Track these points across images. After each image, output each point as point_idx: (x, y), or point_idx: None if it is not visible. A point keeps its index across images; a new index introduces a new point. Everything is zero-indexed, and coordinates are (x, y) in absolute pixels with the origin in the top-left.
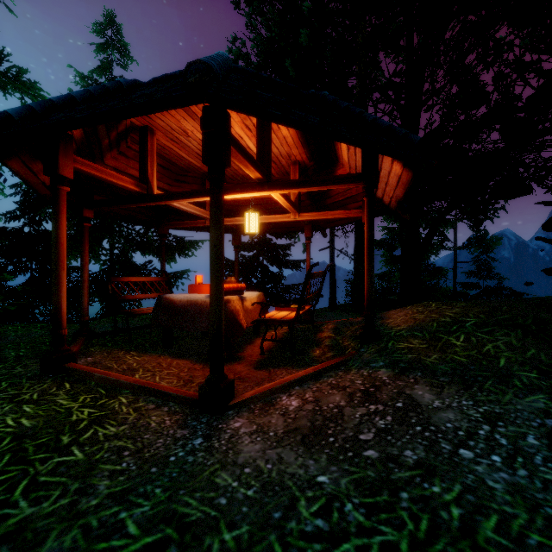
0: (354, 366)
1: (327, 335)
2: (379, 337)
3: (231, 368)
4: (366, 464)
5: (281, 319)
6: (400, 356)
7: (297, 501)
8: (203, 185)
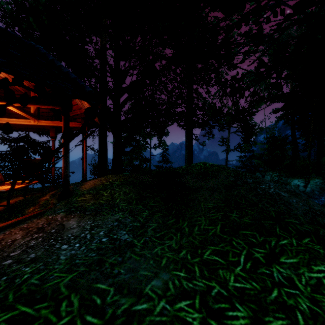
0: (47, 214)
1: (45, 198)
2: (70, 196)
3: None
4: None
5: None
6: (75, 205)
7: None
8: None
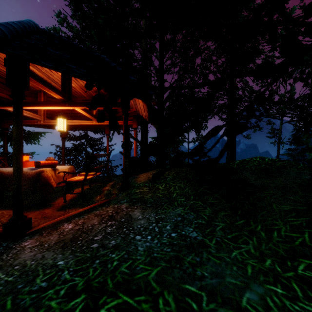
0: (112, 204)
1: (107, 188)
2: (129, 187)
3: (42, 212)
4: (89, 251)
5: (76, 181)
6: (135, 196)
7: (38, 276)
8: (36, 98)
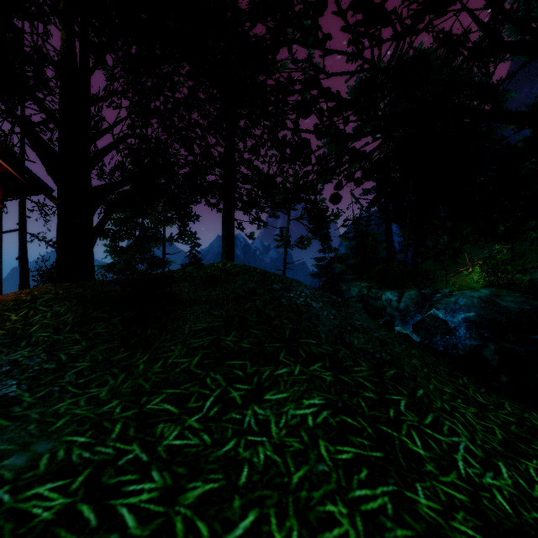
0: None
1: None
2: None
3: None
4: None
5: None
6: None
7: None
8: None
